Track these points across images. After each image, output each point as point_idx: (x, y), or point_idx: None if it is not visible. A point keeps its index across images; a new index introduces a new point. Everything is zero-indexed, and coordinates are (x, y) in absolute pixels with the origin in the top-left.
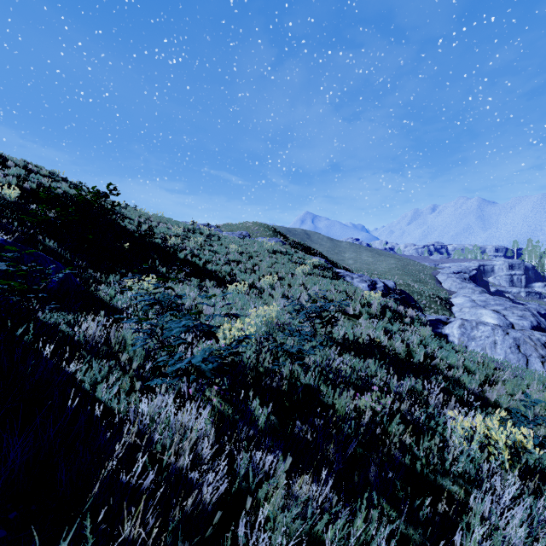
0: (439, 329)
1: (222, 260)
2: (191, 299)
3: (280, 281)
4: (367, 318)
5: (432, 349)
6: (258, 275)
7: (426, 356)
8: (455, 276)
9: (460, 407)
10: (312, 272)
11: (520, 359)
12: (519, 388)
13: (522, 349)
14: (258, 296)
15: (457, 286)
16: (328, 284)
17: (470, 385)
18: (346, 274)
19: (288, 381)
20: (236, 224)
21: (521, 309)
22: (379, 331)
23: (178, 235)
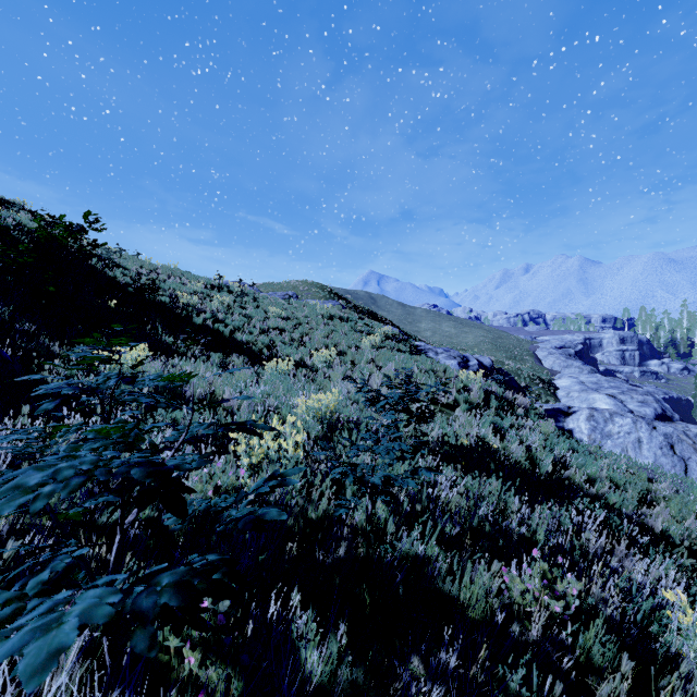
0: (560, 423)
1: (257, 328)
2: (206, 382)
3: (340, 356)
4: (466, 409)
5: (562, 453)
6: (309, 348)
7: (554, 463)
8: (558, 352)
9: (636, 555)
10: (384, 345)
11: (676, 464)
12: (691, 510)
13: (677, 450)
14: (310, 378)
15: (561, 364)
16: (407, 361)
17: (622, 507)
18: (428, 348)
19: (368, 541)
20: (280, 283)
21: (642, 393)
22: (485, 428)
23: (196, 292)
